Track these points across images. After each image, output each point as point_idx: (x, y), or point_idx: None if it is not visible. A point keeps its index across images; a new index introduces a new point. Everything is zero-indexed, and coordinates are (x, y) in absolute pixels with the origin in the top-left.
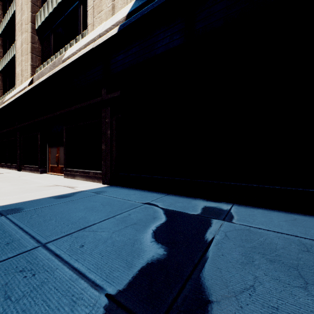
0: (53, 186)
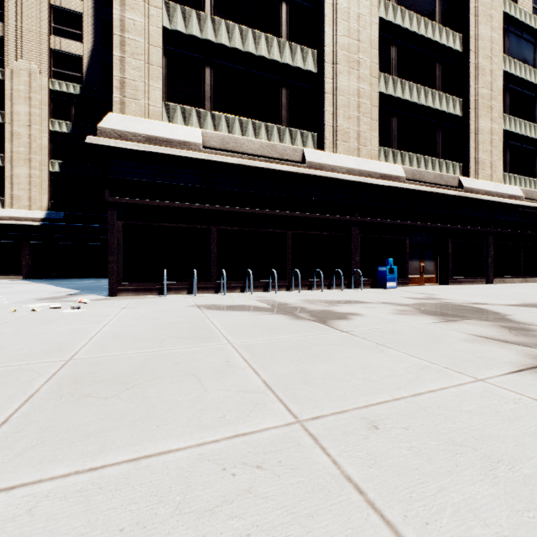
0: None
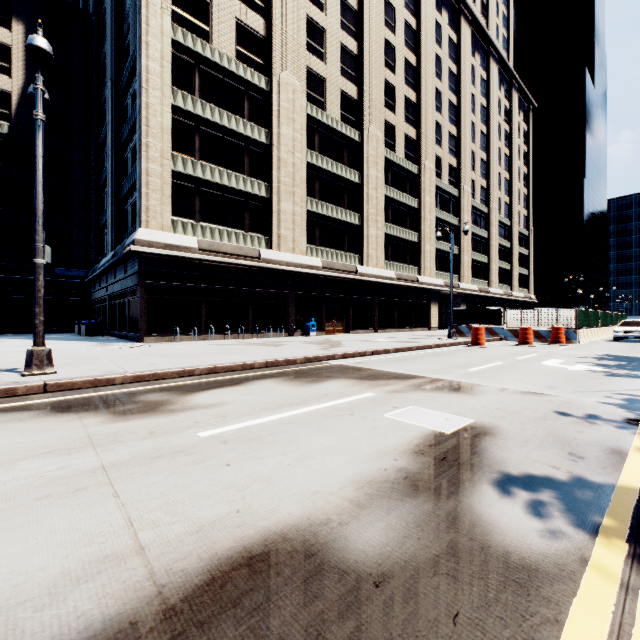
0: None
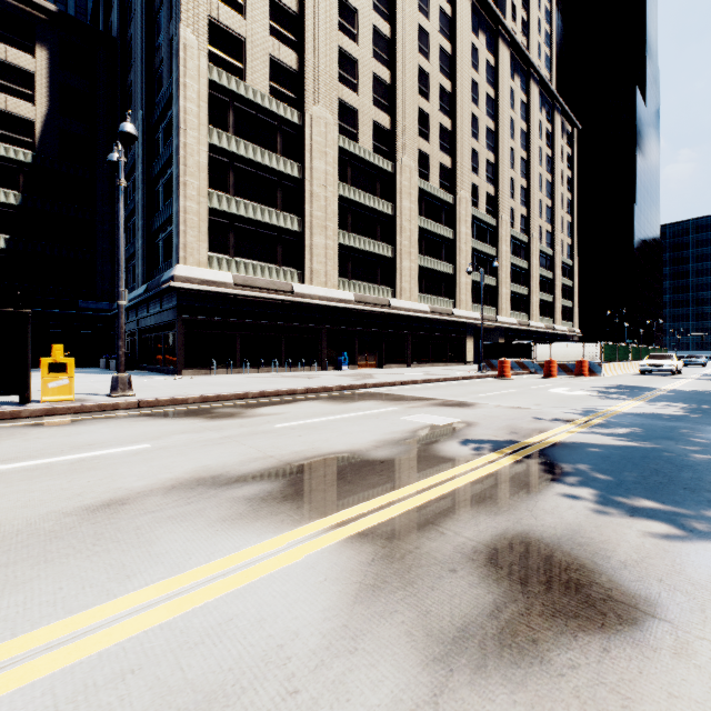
0: None
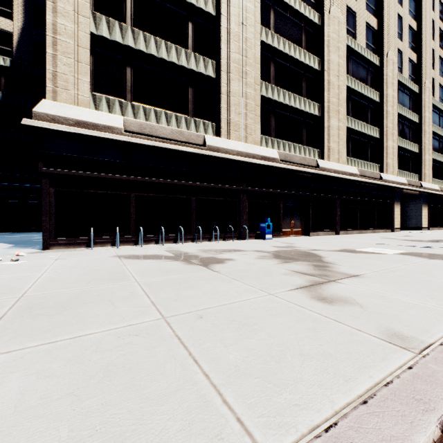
0: None
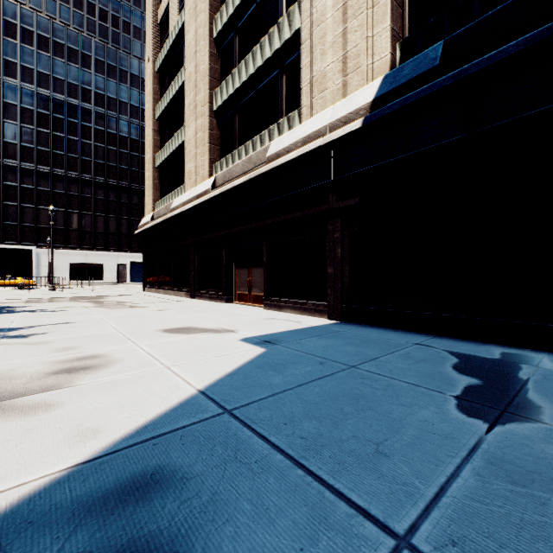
0: (272, 319)
